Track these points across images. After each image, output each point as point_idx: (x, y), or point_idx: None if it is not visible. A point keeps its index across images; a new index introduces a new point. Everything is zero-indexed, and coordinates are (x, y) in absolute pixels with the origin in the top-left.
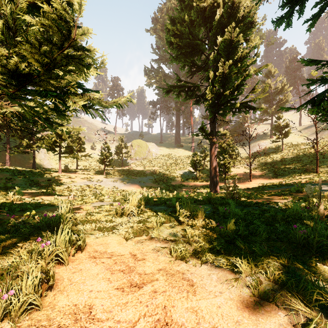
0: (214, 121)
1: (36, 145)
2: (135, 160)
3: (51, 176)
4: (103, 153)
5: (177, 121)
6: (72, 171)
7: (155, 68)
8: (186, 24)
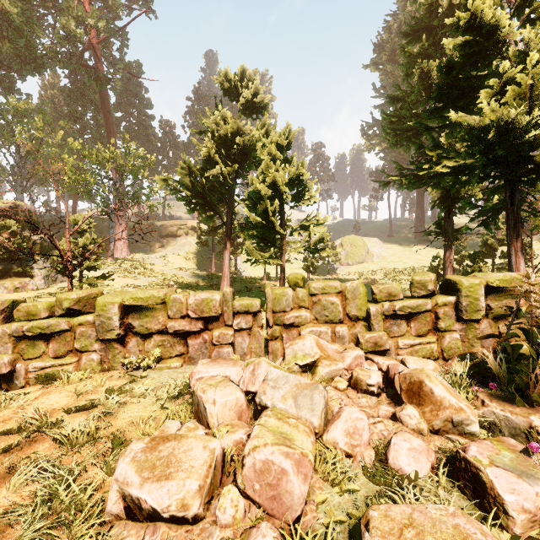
0: (450, 217)
1: (239, 251)
2: (346, 265)
3: (259, 283)
4: (308, 258)
5: (419, 199)
6: (274, 280)
7: (379, 121)
8: (408, 105)
